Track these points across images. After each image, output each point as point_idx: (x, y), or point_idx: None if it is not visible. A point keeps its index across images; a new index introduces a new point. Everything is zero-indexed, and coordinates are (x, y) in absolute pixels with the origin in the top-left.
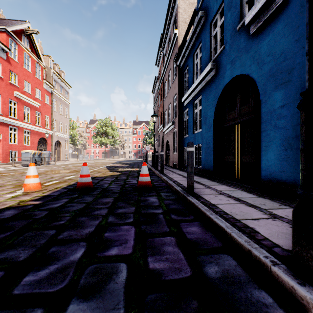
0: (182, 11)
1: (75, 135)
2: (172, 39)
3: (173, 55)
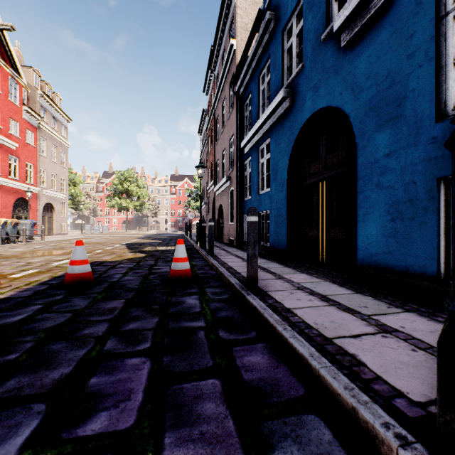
0: (241, 12)
1: (79, 195)
2: (227, 54)
3: (229, 77)
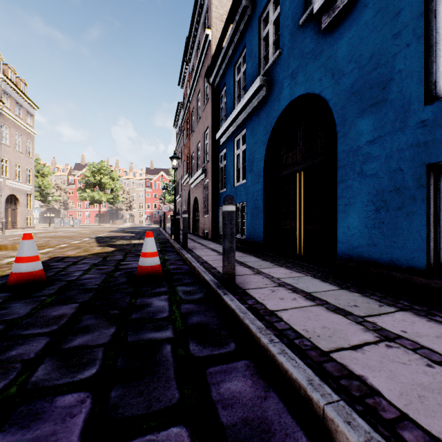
0: (217, 2)
1: (47, 187)
2: (202, 44)
3: (204, 69)
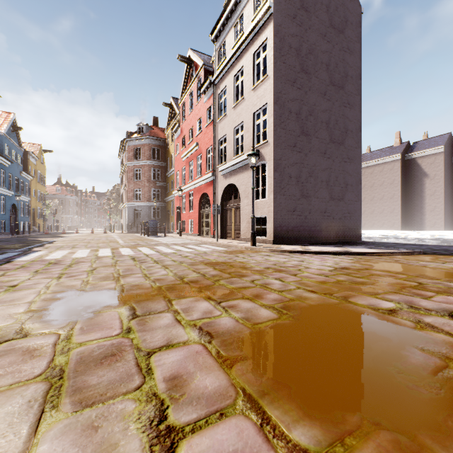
0: None
1: None
2: None
3: None
